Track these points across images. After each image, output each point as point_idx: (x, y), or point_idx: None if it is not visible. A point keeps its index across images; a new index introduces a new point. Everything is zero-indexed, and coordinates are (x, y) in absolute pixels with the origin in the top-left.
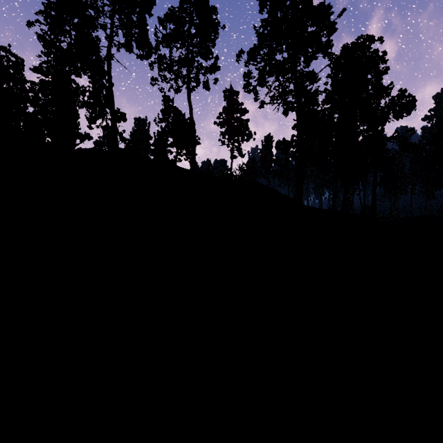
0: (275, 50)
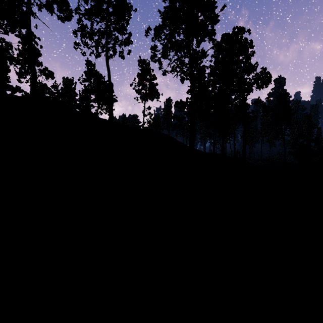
0: (175, 31)
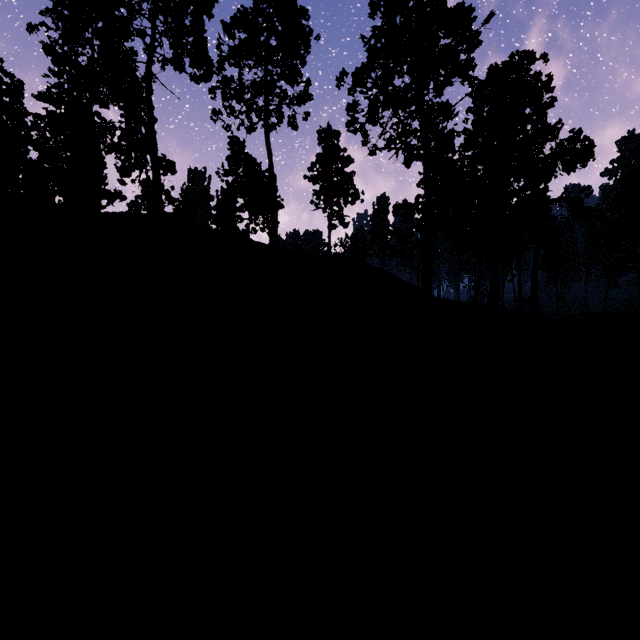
0: (393, 72)
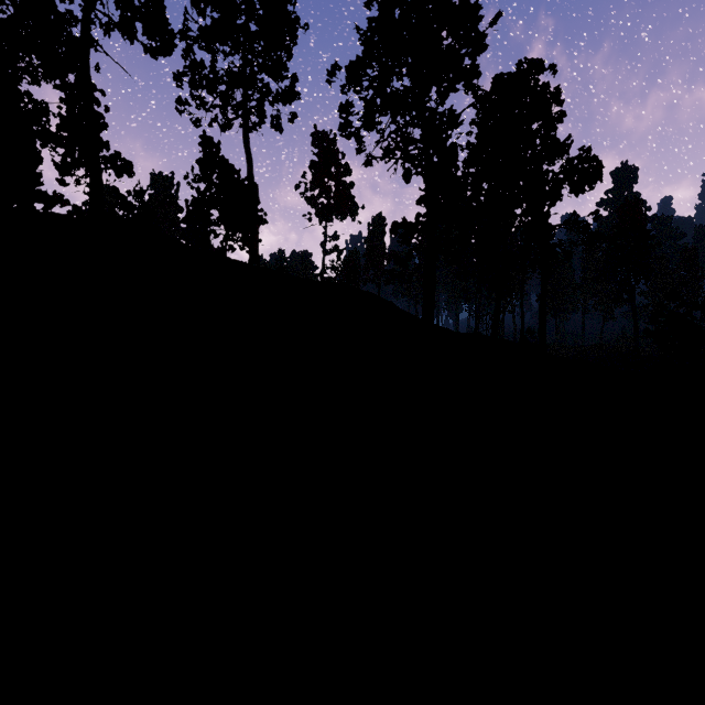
0: (392, 71)
